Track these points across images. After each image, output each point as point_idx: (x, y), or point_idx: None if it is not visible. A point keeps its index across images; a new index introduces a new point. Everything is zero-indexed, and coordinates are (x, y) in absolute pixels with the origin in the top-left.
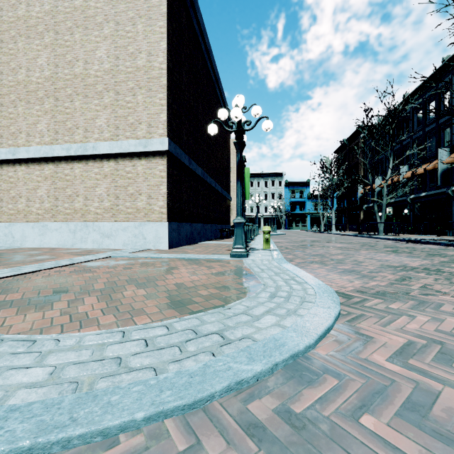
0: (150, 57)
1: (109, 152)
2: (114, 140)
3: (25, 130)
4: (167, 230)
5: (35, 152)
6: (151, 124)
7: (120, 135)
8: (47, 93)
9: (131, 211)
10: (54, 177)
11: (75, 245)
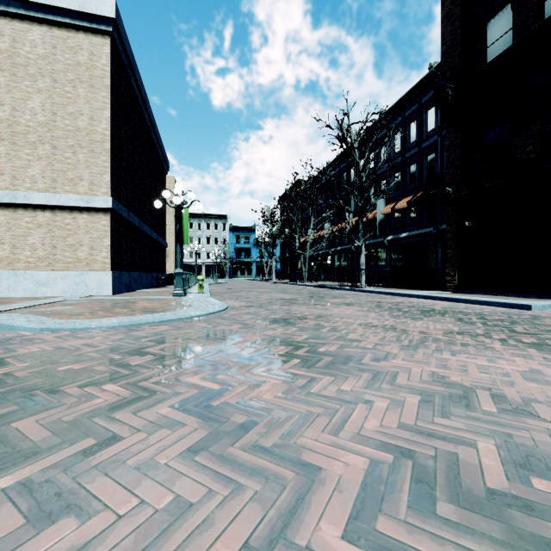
0: (93, 122)
1: (45, 204)
2: (51, 191)
3: None
4: (111, 279)
5: None
6: (94, 182)
7: (58, 188)
8: None
9: (71, 260)
10: None
11: (0, 294)
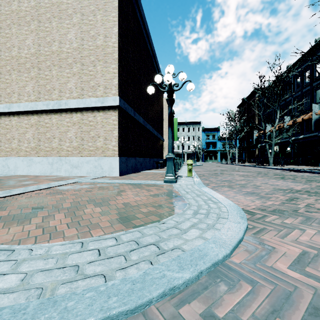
0: (106, 39)
1: (77, 107)
2: (80, 98)
3: (17, 91)
4: (118, 163)
5: (24, 107)
6: (107, 86)
7: (85, 94)
8: (33, 65)
9: (92, 149)
10: (38, 125)
11: (52, 173)
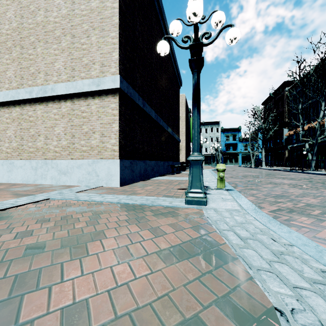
0: None
1: (65, 93)
2: (70, 81)
3: None
4: (118, 168)
5: (4, 96)
6: (104, 63)
7: (76, 76)
8: (15, 43)
9: (85, 148)
10: (20, 119)
11: (36, 181)
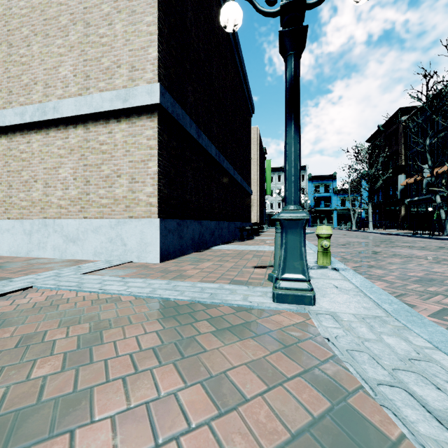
0: None
1: (75, 114)
2: (83, 95)
3: None
4: (157, 232)
5: None
6: (135, 66)
7: (92, 87)
8: None
9: (106, 201)
10: (8, 156)
11: (31, 252)
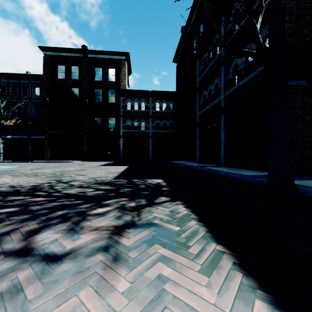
0: None
1: None
2: None
3: None
4: None
5: None
6: None
7: None
8: None
9: None
10: None
11: None
